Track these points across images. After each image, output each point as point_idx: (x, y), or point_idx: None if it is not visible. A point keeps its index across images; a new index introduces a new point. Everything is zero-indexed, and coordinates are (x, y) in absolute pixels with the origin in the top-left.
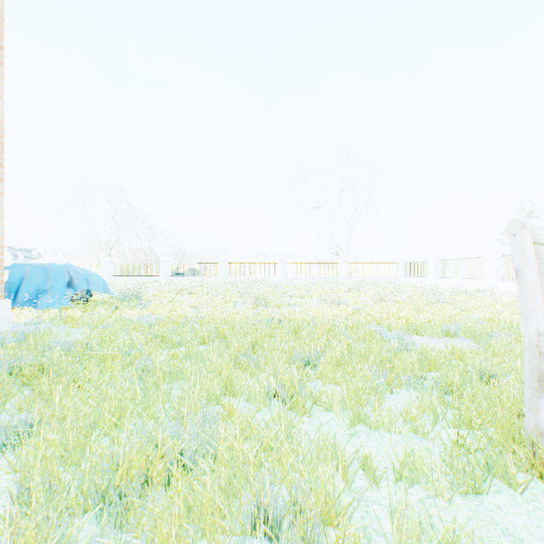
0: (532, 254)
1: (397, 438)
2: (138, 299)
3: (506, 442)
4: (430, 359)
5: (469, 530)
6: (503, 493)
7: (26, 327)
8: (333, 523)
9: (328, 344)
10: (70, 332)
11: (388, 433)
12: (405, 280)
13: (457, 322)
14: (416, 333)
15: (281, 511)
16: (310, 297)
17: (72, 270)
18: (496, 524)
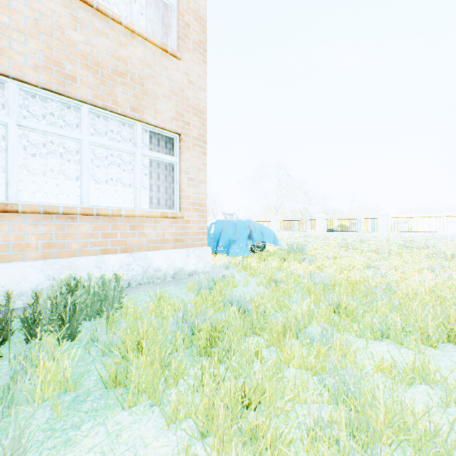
0: None
1: None
2: (302, 252)
3: None
4: None
5: None
6: None
7: (220, 270)
8: None
9: None
10: (247, 282)
11: None
12: None
13: None
14: None
15: None
16: None
17: (251, 225)
18: None
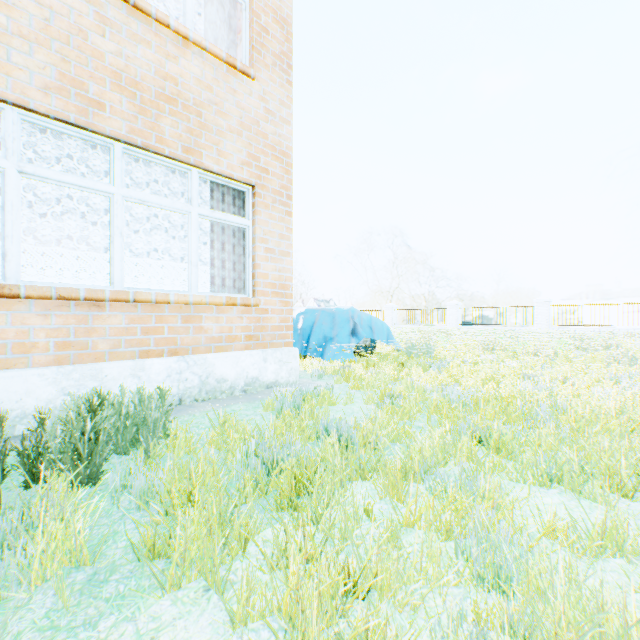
0: None
1: None
2: (428, 355)
3: None
4: None
5: None
6: None
7: (311, 380)
8: None
9: None
10: (351, 398)
11: None
12: None
13: None
14: None
15: None
16: None
17: (355, 316)
18: None
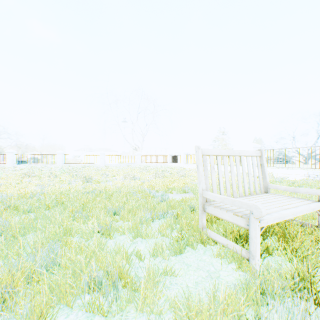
0: (201, 159)
1: (154, 240)
2: None
3: (194, 233)
4: (173, 204)
5: (173, 265)
6: (189, 251)
7: None
8: (122, 278)
9: (127, 202)
10: None
11: (150, 239)
12: (170, 164)
13: (188, 186)
14: (170, 192)
15: (98, 278)
16: (119, 175)
17: None
18: (184, 262)
